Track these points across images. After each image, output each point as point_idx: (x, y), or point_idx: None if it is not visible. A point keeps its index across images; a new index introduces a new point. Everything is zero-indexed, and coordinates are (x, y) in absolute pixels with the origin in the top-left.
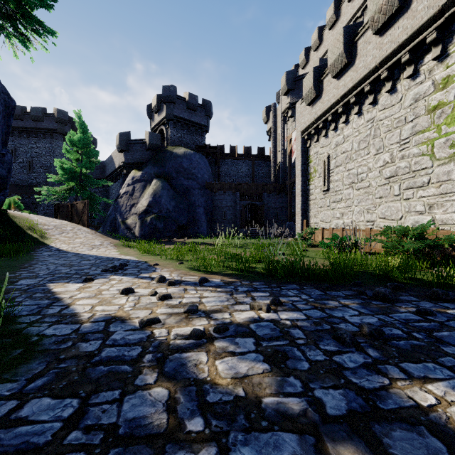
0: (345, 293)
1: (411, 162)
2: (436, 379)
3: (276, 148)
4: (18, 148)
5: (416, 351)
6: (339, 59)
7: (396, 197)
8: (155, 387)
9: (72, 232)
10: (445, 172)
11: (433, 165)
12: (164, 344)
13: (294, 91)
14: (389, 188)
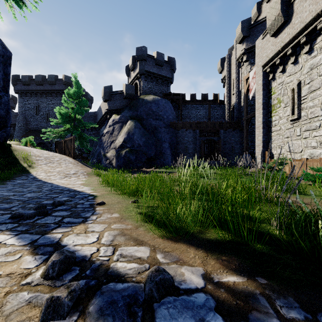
0: None
1: None
2: None
3: (230, 92)
4: (40, 104)
5: None
6: None
7: None
8: None
9: (57, 162)
10: None
11: None
12: None
13: (249, 37)
14: None
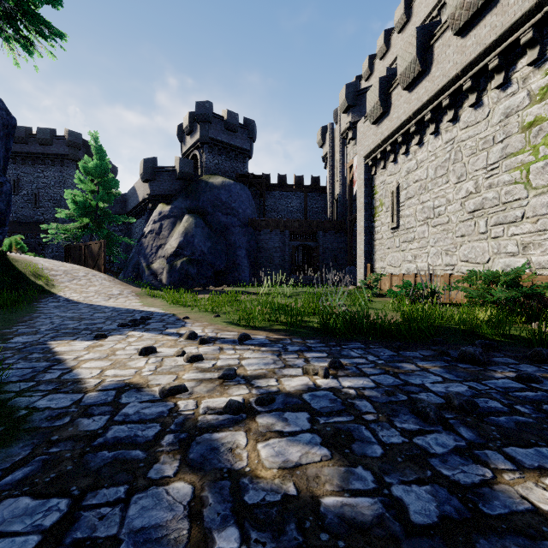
0: (423, 354)
1: (500, 192)
2: None
3: (333, 178)
4: (21, 177)
5: (524, 431)
6: (411, 66)
7: (482, 236)
8: (175, 482)
9: (85, 279)
10: (543, 204)
11: (528, 195)
12: (190, 420)
13: (356, 108)
14: (473, 224)
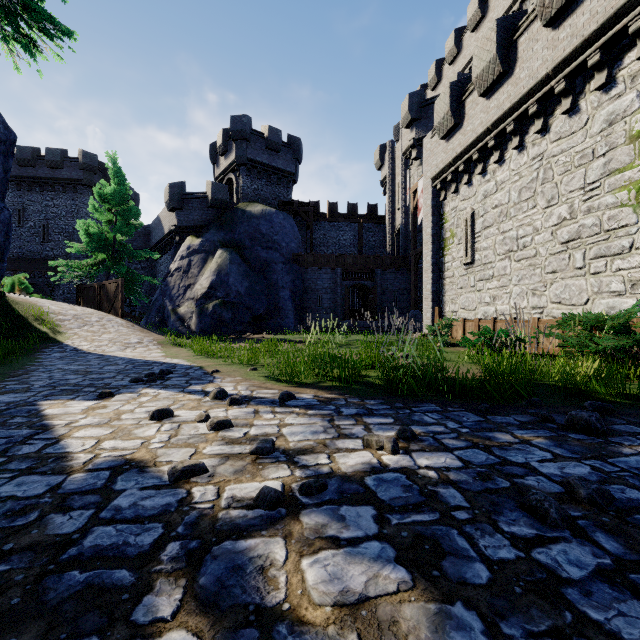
0: (519, 420)
1: (602, 217)
2: None
3: (394, 205)
4: (27, 206)
5: None
6: (490, 67)
7: (578, 271)
8: (171, 630)
9: (98, 325)
10: None
11: (638, 220)
12: (207, 518)
13: (421, 121)
14: (567, 258)
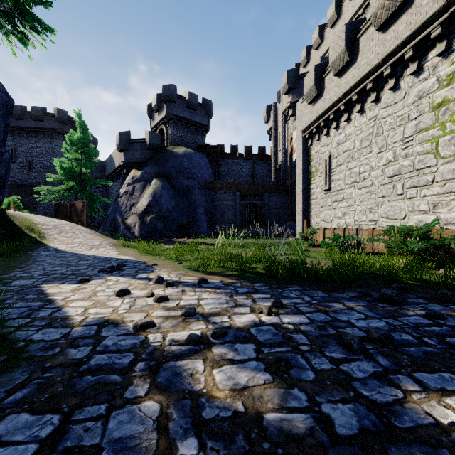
0: (350, 295)
1: (414, 160)
2: (454, 391)
3: (276, 148)
4: (18, 147)
5: (430, 359)
6: (341, 56)
7: (399, 197)
8: (145, 401)
9: (71, 232)
10: (450, 170)
11: (437, 163)
12: (158, 350)
13: (295, 90)
14: (392, 187)
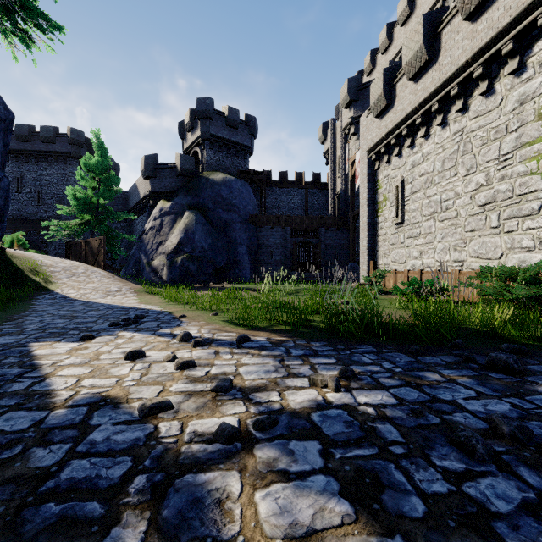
0: (446, 360)
1: (514, 184)
2: None
3: (335, 174)
4: (25, 175)
5: None
6: (417, 55)
7: (494, 230)
8: None
9: (83, 276)
10: None
11: None
12: (171, 452)
13: (358, 102)
14: (484, 218)
